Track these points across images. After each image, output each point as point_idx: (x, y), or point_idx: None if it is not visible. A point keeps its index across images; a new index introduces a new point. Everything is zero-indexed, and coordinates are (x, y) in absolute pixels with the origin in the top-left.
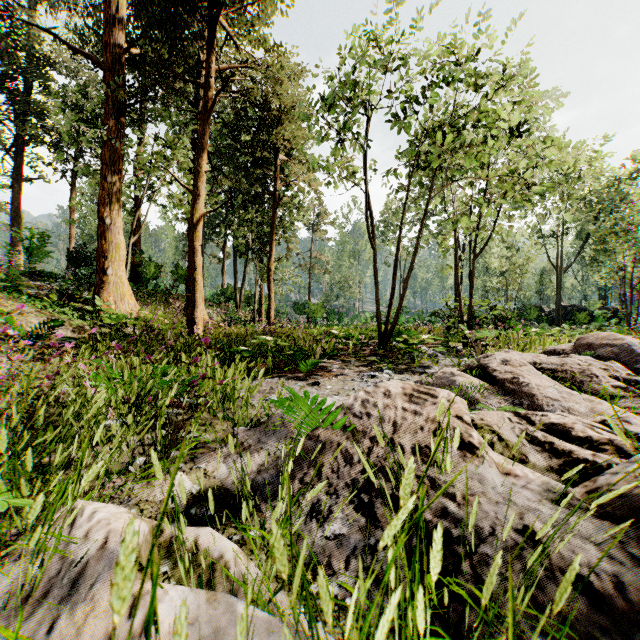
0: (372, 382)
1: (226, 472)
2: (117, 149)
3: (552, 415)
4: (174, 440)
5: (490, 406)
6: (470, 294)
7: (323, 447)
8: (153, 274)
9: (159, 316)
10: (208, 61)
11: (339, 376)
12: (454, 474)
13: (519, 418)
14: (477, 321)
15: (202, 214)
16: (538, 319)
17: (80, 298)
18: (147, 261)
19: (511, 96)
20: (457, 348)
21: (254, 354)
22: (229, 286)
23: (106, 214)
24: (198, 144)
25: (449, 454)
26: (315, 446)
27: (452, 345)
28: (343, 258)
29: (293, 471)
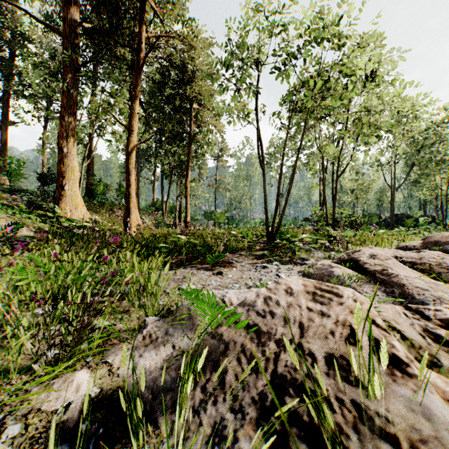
0: (264, 272)
1: (130, 369)
2: (72, 97)
3: (446, 310)
4: (78, 338)
5: (366, 294)
6: (334, 204)
7: (226, 348)
8: (102, 191)
9: (104, 221)
10: (139, 30)
11: (238, 267)
12: (386, 401)
13: (411, 312)
14: (343, 224)
15: (135, 145)
16: (378, 223)
17: (44, 207)
18: (98, 181)
19: (368, 53)
20: (325, 244)
21: (171, 249)
22: (158, 200)
23: (64, 145)
24: (132, 92)
25: (376, 374)
26: (218, 346)
27: (320, 242)
28: (239, 180)
29: (195, 376)
